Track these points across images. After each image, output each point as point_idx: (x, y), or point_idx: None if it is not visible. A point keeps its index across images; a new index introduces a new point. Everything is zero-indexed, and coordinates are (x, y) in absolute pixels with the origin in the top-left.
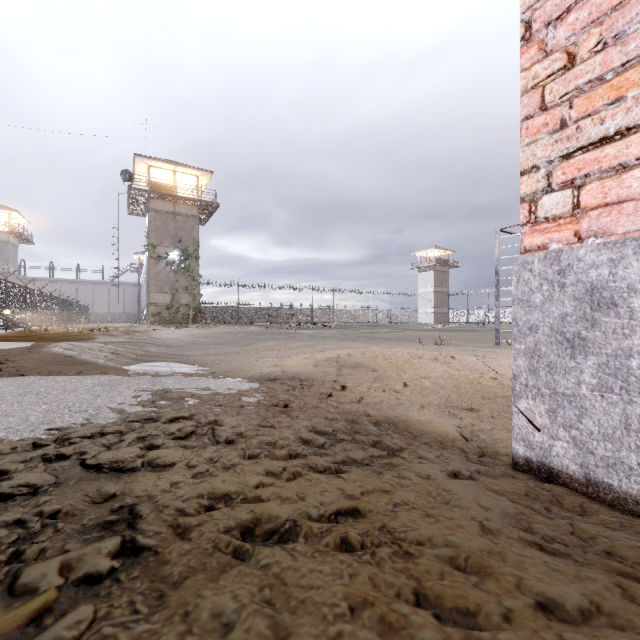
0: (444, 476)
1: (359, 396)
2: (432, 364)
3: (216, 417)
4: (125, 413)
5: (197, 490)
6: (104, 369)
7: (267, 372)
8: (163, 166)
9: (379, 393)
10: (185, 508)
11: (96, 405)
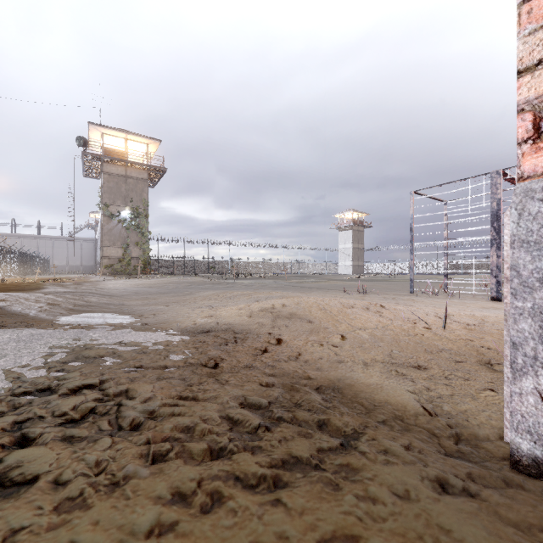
0: (430, 493)
1: (296, 352)
2: (365, 314)
3: (129, 385)
4: (20, 381)
5: None
6: (31, 321)
7: (201, 323)
8: (115, 134)
9: (317, 348)
10: None
11: None
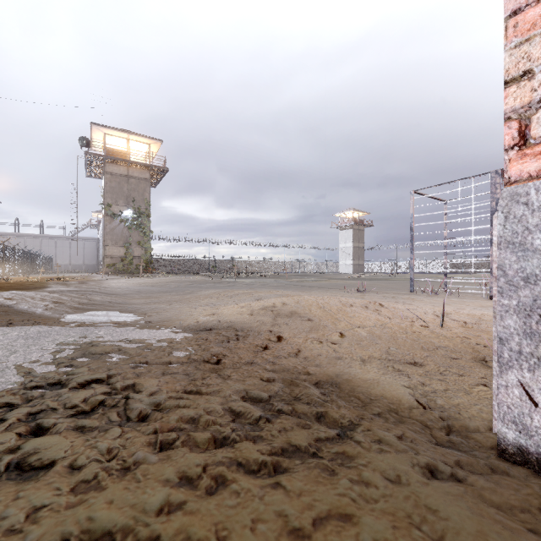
0: (420, 478)
1: (296, 349)
2: (364, 312)
3: (136, 380)
4: (31, 376)
5: (63, 528)
6: (38, 319)
7: (203, 321)
8: (118, 134)
9: (316, 345)
10: None
11: (4, 364)
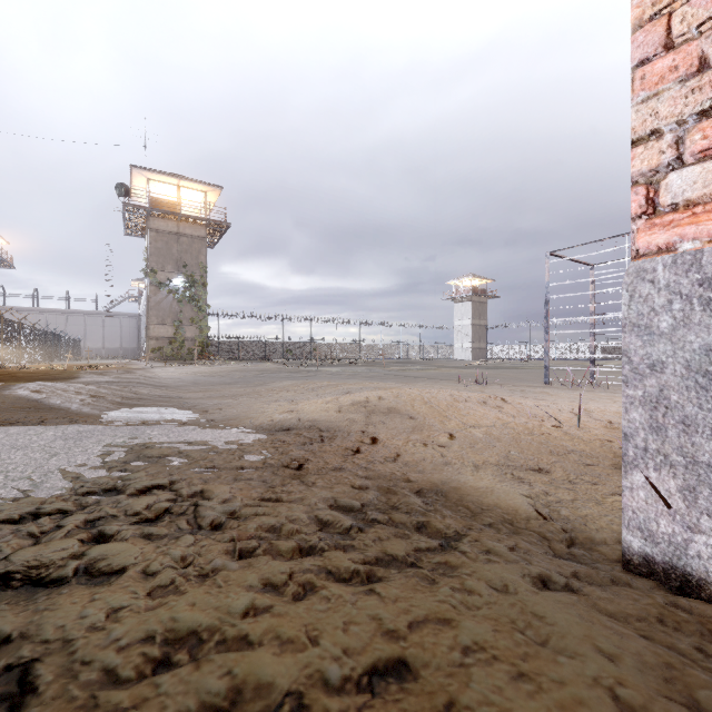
0: (529, 587)
1: (394, 452)
2: (481, 409)
3: (204, 486)
4: (80, 481)
5: (147, 626)
6: (75, 417)
7: (279, 420)
8: (165, 180)
9: (420, 448)
10: (118, 667)
11: (46, 468)
